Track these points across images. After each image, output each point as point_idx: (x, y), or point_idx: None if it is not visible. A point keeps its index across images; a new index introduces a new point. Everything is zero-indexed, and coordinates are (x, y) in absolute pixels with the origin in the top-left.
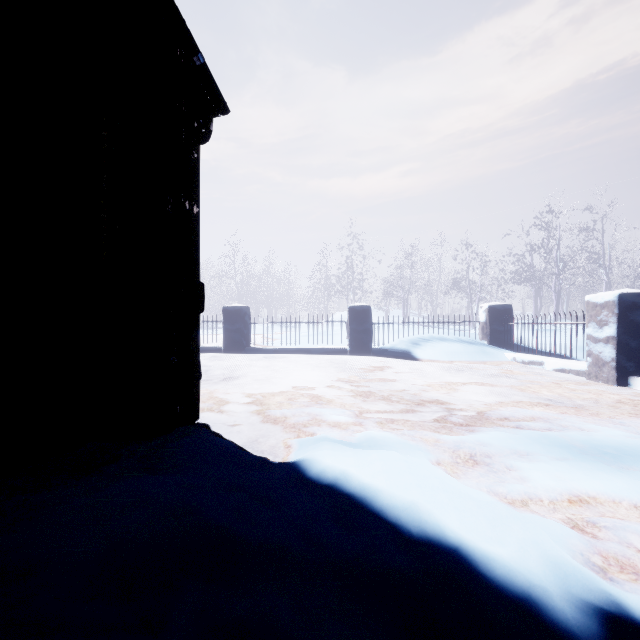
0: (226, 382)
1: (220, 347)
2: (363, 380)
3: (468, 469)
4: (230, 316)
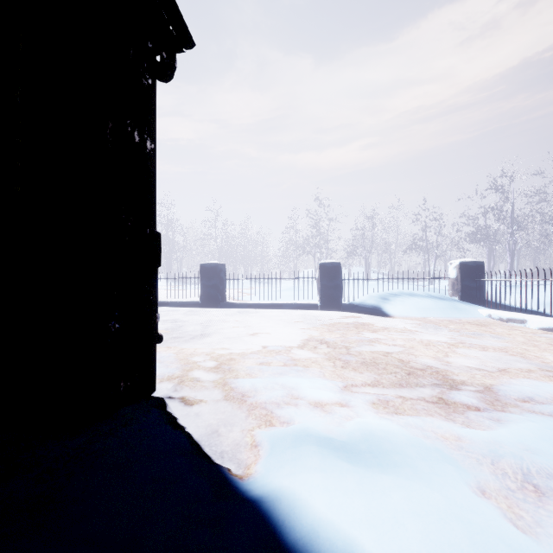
0: (197, 340)
1: (197, 302)
2: (339, 339)
3: (538, 511)
4: (207, 272)
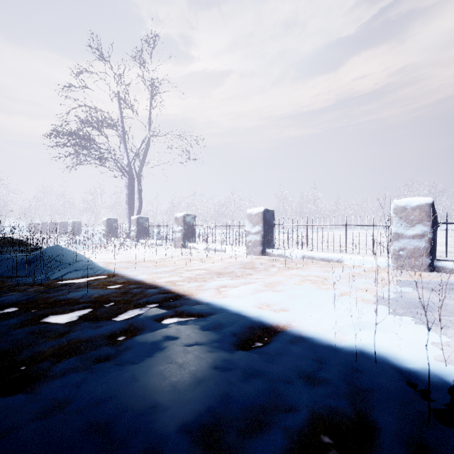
0: None
1: None
2: None
3: None
4: None
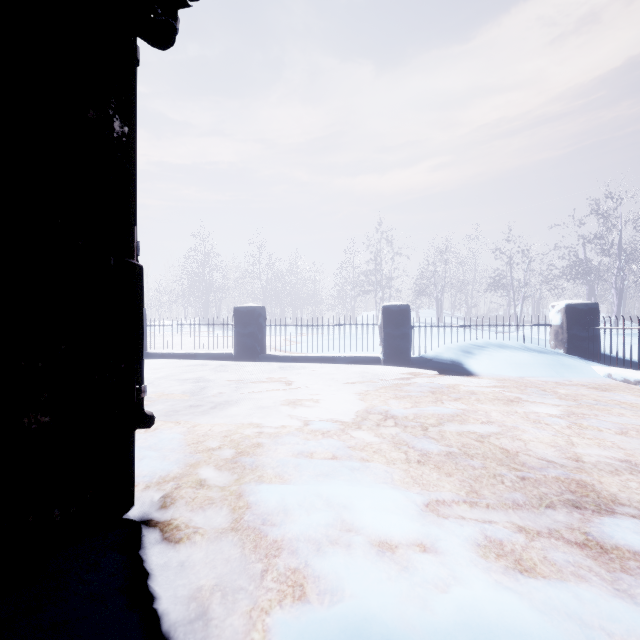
0: (219, 409)
1: (231, 354)
2: (410, 412)
3: None
4: (242, 318)
